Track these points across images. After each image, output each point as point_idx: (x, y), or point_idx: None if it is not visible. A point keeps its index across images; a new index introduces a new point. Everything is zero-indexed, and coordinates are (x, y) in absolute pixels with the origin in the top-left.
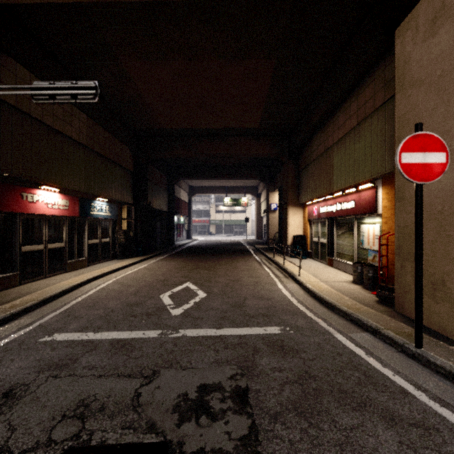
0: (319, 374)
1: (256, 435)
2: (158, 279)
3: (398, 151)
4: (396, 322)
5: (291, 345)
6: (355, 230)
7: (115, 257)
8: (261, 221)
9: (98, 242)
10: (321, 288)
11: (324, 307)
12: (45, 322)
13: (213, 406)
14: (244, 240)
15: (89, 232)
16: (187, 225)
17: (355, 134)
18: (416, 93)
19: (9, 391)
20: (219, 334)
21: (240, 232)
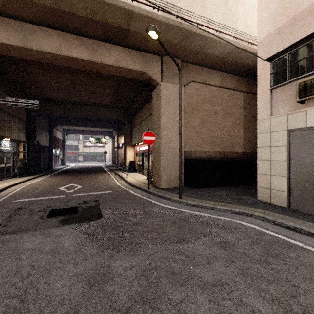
0: (119, 197)
1: (99, 203)
2: (53, 184)
3: (142, 136)
4: (149, 186)
5: (114, 194)
6: (150, 158)
7: (14, 176)
8: (115, 153)
9: (4, 167)
10: (133, 181)
11: (130, 186)
12: (6, 198)
13: (88, 202)
14: (104, 165)
15: None
16: (62, 155)
17: (149, 119)
18: (155, 115)
19: (18, 208)
20: (89, 194)
21: (101, 160)
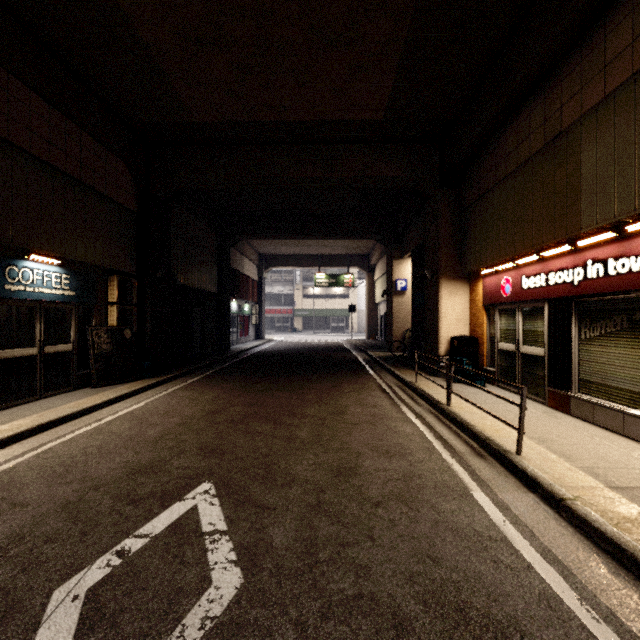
0: None
1: None
2: (129, 465)
3: None
4: None
5: None
6: None
7: (89, 381)
8: (375, 311)
9: (37, 354)
10: None
11: None
12: None
13: None
14: (348, 342)
15: (5, 331)
16: (256, 317)
17: None
18: None
19: None
20: None
21: (340, 328)
